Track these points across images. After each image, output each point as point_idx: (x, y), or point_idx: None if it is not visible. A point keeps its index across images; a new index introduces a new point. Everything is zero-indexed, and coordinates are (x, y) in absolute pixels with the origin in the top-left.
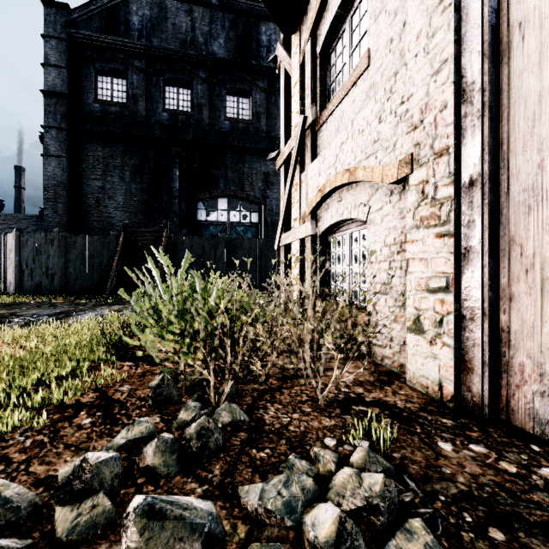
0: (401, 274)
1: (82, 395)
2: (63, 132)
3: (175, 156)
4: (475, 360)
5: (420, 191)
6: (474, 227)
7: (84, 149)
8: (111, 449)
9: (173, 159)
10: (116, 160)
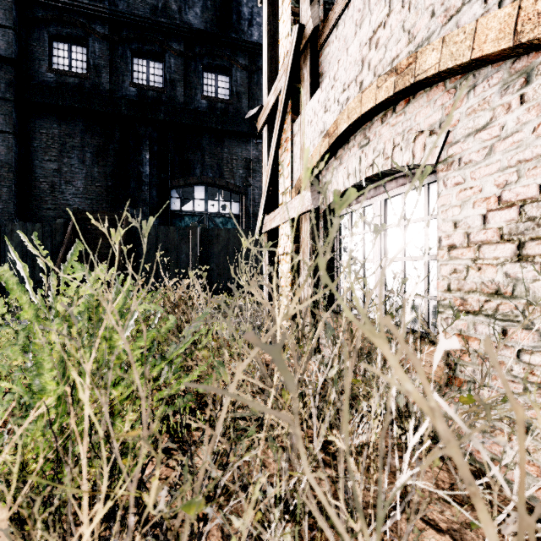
0: None
1: None
2: (8, 103)
3: (144, 137)
4: None
5: None
6: None
7: (36, 125)
8: None
9: (142, 141)
10: (74, 140)
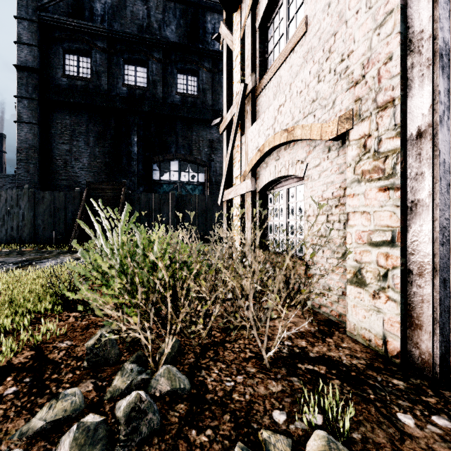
0: (340, 227)
1: (16, 355)
2: (34, 102)
3: (133, 124)
4: (424, 317)
5: (362, 146)
6: (423, 180)
7: (53, 117)
8: (25, 436)
9: (131, 127)
10: (81, 127)
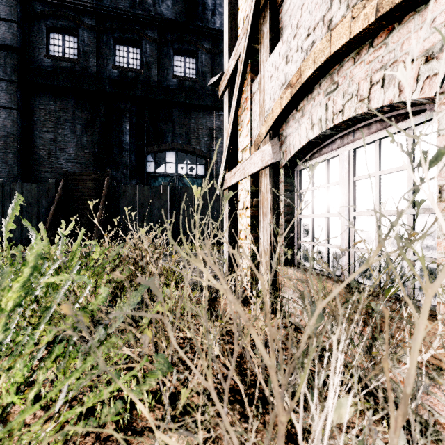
0: None
1: None
2: (13, 84)
3: (125, 111)
4: None
5: None
6: None
7: (36, 103)
8: None
9: (123, 114)
10: (67, 114)
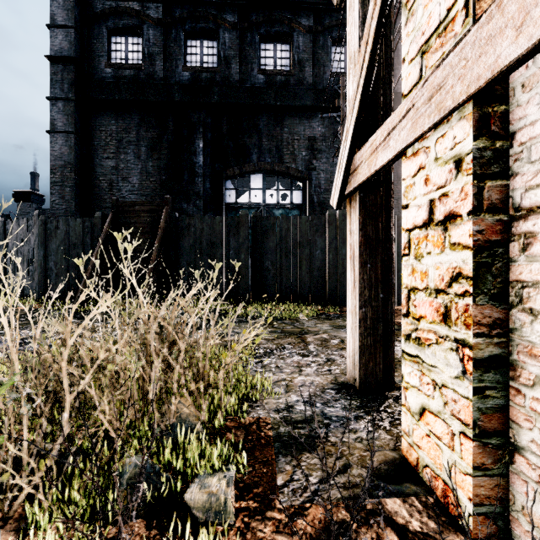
0: None
1: None
2: (70, 103)
3: (198, 124)
4: None
5: None
6: None
7: (96, 124)
8: None
9: (196, 128)
10: (130, 134)
